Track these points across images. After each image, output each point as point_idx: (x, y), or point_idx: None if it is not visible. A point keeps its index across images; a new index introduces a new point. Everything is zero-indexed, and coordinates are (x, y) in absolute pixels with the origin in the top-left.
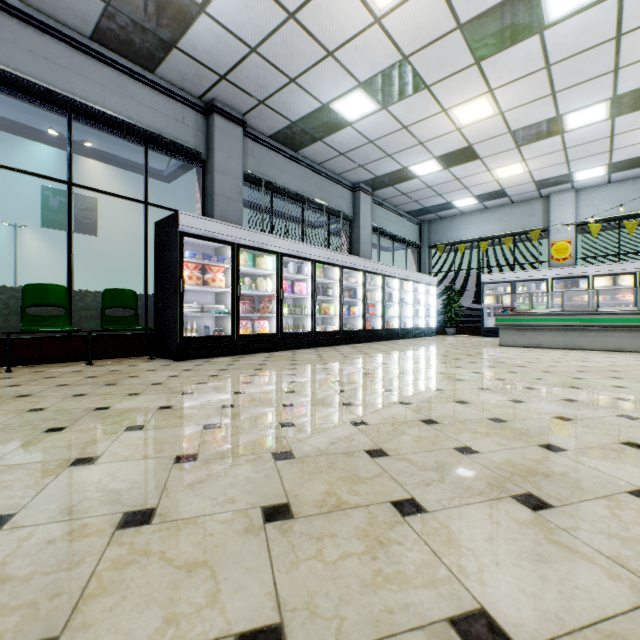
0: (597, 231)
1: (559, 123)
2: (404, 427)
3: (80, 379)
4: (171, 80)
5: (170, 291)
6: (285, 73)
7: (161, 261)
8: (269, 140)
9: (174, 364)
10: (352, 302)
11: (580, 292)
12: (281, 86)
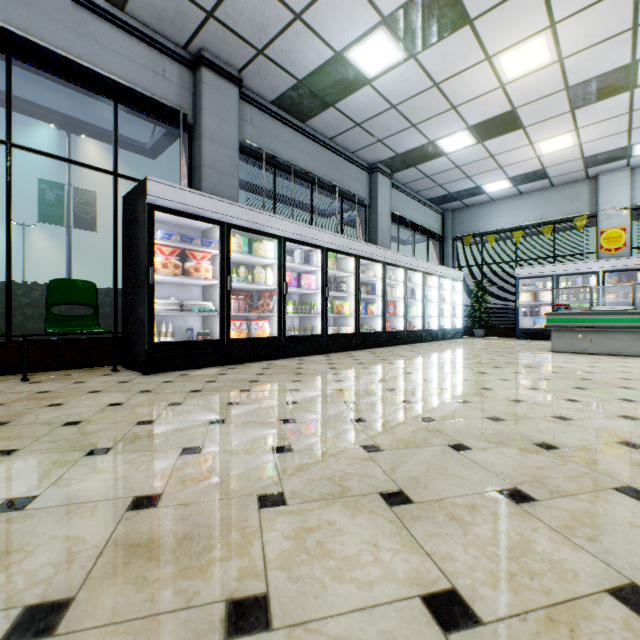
0: None
1: (632, 73)
2: None
3: None
4: (147, 21)
5: (138, 283)
6: (288, 5)
7: (129, 245)
8: (272, 107)
9: (136, 380)
10: (369, 299)
11: (638, 287)
12: (283, 26)
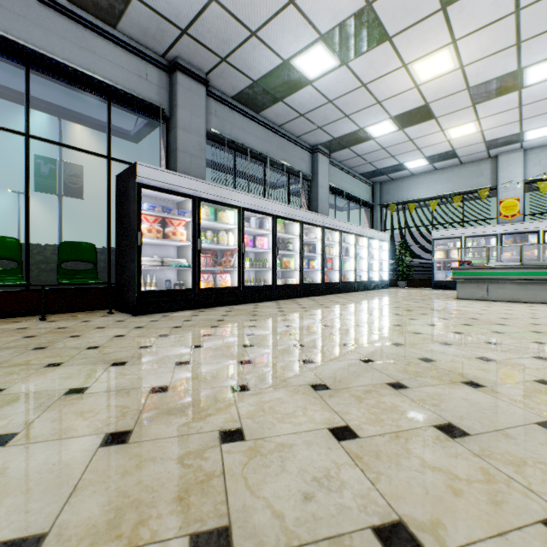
0: (546, 188)
1: (519, 78)
2: (418, 446)
3: (13, 340)
4: (133, 36)
5: (129, 244)
6: (246, 25)
7: (121, 214)
8: (232, 101)
9: (129, 319)
10: (311, 256)
11: (529, 247)
12: (242, 40)
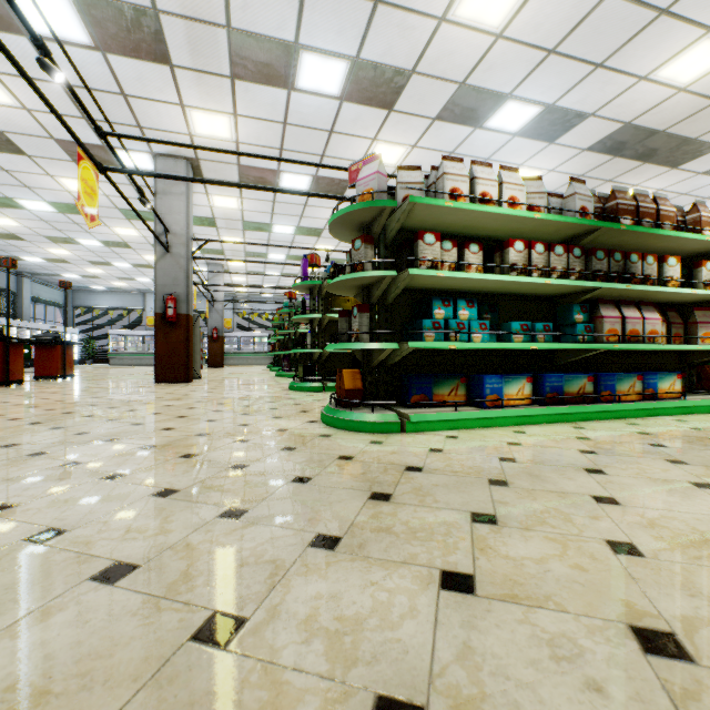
0: None
1: (135, 279)
2: None
3: None
4: None
5: None
6: None
7: None
8: None
9: None
10: None
11: None
12: None
